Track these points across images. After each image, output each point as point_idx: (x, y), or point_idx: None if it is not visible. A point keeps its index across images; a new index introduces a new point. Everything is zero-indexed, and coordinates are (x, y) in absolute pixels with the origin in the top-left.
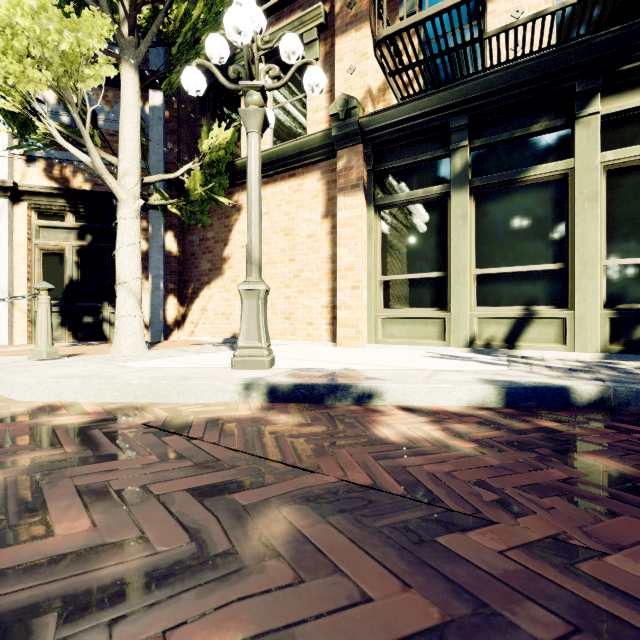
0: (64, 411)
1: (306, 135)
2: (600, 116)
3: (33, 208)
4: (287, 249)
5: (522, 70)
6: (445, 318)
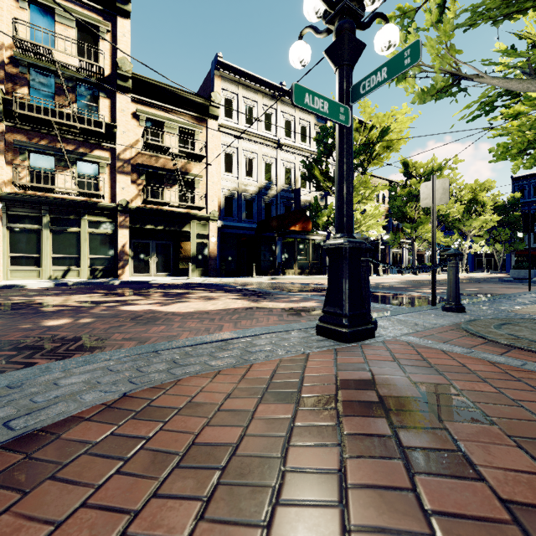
0: None
1: None
2: (88, 219)
3: None
4: None
5: (66, 202)
6: (40, 270)
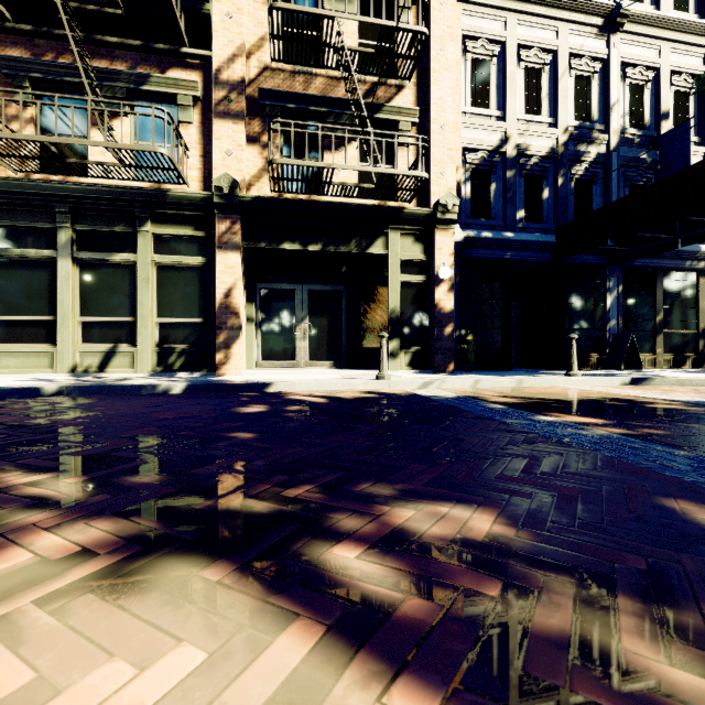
0: None
1: None
2: (152, 233)
3: None
4: None
5: (101, 191)
6: (54, 352)
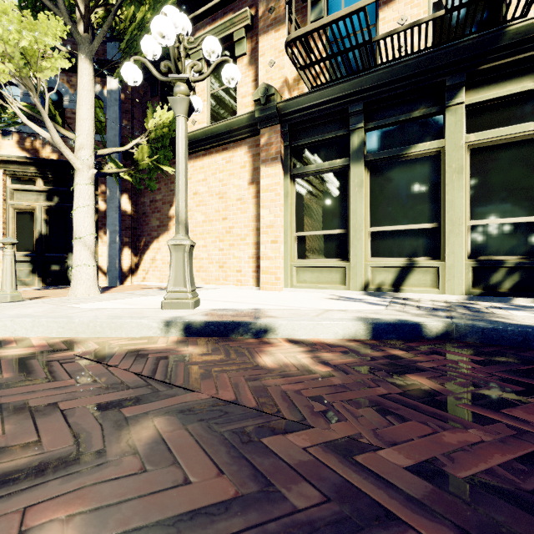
0: (14, 344)
1: (235, 116)
2: (465, 105)
3: (8, 174)
4: (221, 210)
5: (404, 67)
6: (346, 267)
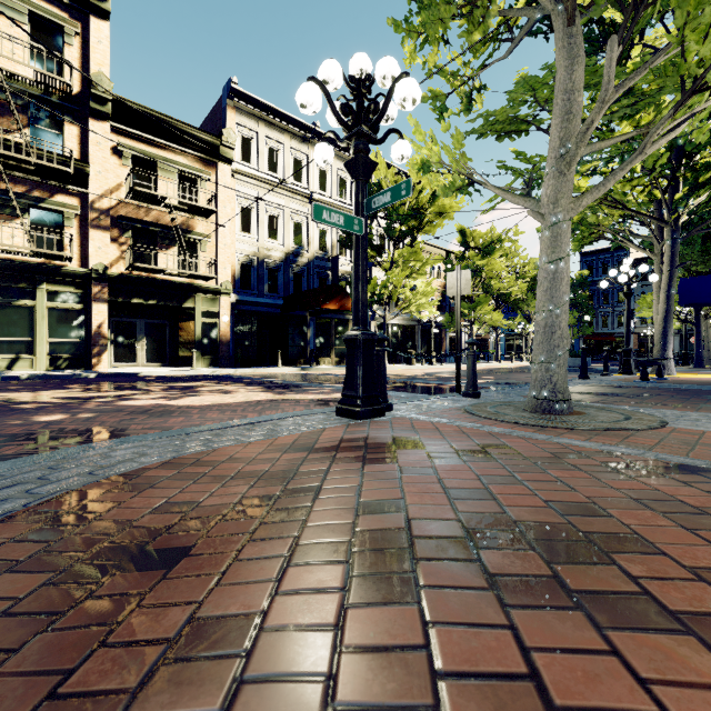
0: None
1: None
2: (46, 289)
3: None
4: None
5: (14, 265)
6: None
